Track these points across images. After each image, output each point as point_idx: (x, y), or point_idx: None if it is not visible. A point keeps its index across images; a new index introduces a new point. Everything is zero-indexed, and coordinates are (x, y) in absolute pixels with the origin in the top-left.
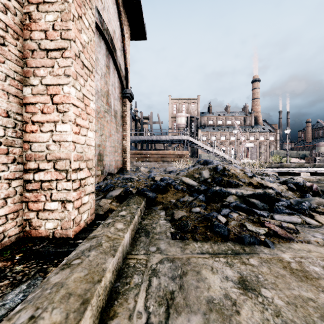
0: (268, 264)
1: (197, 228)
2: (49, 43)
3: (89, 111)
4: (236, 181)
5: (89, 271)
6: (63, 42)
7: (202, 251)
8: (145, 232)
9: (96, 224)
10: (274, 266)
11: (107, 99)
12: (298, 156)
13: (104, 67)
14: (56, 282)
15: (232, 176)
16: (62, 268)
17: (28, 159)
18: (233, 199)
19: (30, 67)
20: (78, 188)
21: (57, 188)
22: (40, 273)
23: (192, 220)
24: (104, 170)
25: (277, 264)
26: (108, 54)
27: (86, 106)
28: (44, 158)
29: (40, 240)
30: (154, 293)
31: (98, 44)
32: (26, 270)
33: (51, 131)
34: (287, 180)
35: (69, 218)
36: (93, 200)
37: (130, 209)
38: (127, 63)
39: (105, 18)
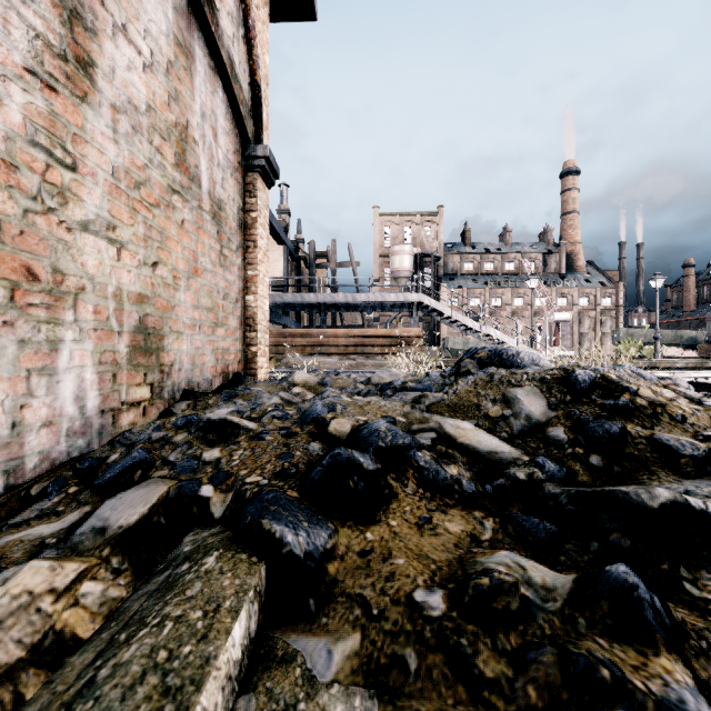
0: None
1: None
2: None
3: None
4: (698, 446)
5: None
6: None
7: None
8: None
9: None
10: None
11: (182, 154)
12: (678, 342)
13: (165, 38)
14: None
15: (657, 418)
16: None
17: None
18: None
19: None
20: None
21: None
22: None
23: None
24: (167, 382)
25: None
26: (186, 11)
27: None
28: None
29: None
30: None
31: None
32: None
33: None
34: None
35: None
36: None
37: None
38: (257, 68)
39: None
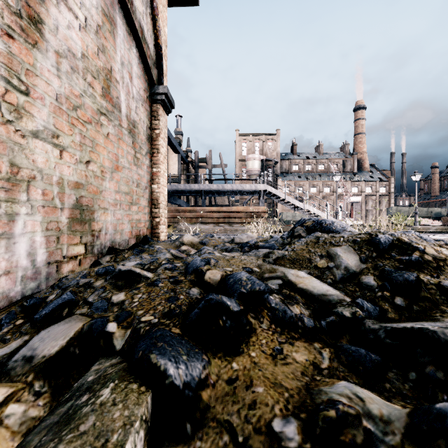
0: None
1: None
2: None
3: None
4: None
5: None
6: None
7: None
8: None
9: None
10: None
11: (107, 88)
12: (429, 216)
13: (95, 9)
14: None
15: (441, 269)
16: None
17: None
18: None
19: None
20: None
21: None
22: None
23: None
24: (97, 242)
25: None
26: None
27: None
28: None
29: None
30: None
31: None
32: None
33: None
34: None
35: None
36: None
37: None
38: (159, 35)
39: None
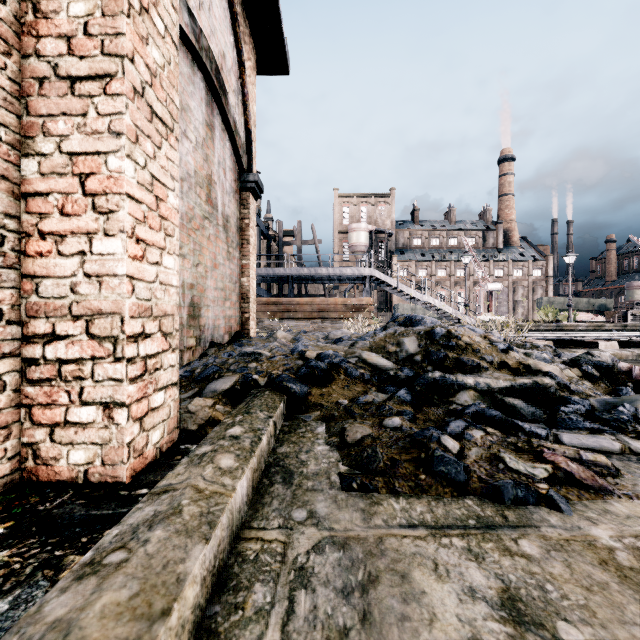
0: (563, 553)
1: (396, 465)
2: (76, 63)
3: (165, 212)
4: (474, 361)
5: (143, 584)
6: (106, 62)
7: (410, 520)
8: (282, 472)
9: (182, 451)
10: (579, 558)
11: (209, 193)
12: (591, 309)
13: (201, 126)
14: (57, 619)
15: (466, 350)
16: (78, 575)
17: (32, 313)
18: (469, 399)
19: (35, 116)
20: (141, 376)
21: (94, 376)
22: (45, 570)
23: (386, 446)
24: (202, 336)
25: (585, 554)
26: (211, 101)
27: (160, 201)
28: (67, 311)
29: (56, 490)
30: (301, 635)
31: (191, 78)
32: (14, 563)
33: (82, 254)
34: (579, 359)
35: (119, 441)
36: (176, 401)
37: (252, 422)
38: (250, 119)
39: (204, 27)
